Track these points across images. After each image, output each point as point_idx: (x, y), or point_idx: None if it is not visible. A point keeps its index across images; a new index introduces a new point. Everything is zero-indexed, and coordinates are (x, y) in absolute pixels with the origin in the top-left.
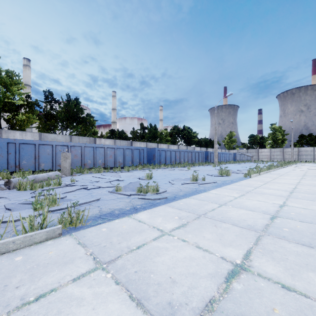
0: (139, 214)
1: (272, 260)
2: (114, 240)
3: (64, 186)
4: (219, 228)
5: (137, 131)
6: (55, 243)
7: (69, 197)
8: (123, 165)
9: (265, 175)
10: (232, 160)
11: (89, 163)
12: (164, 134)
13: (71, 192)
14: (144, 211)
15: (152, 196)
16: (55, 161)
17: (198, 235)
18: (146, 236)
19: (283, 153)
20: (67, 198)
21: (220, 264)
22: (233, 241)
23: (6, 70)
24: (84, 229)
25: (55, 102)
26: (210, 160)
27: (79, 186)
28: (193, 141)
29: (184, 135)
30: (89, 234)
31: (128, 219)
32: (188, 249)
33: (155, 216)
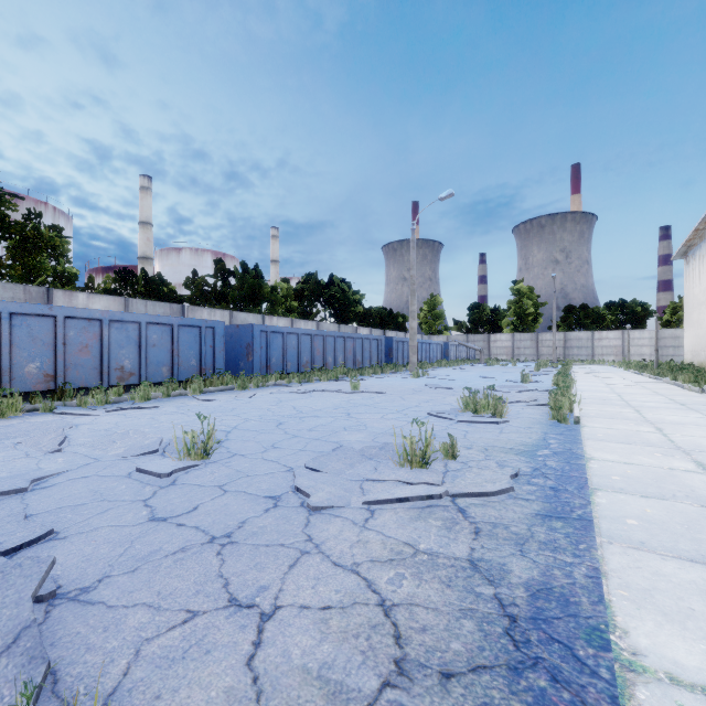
0: None
1: None
2: None
3: None
4: None
5: (204, 280)
6: None
7: None
8: (138, 378)
9: (588, 406)
10: (441, 358)
11: None
12: (281, 292)
13: None
14: None
15: None
16: None
17: None
18: None
19: (537, 343)
20: None
21: None
22: None
23: None
24: None
25: None
26: (397, 358)
27: None
28: (352, 314)
29: (332, 298)
30: None
31: None
32: None
33: None
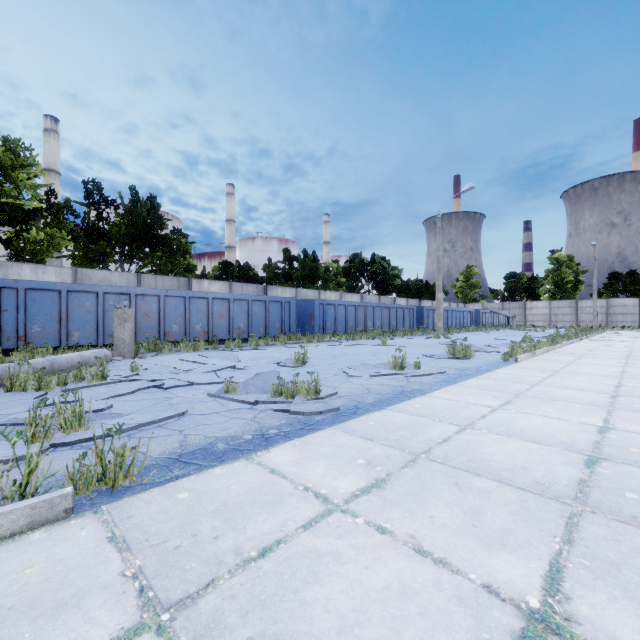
0: (273, 452)
1: (626, 598)
2: (203, 527)
3: (112, 382)
4: (468, 491)
5: (276, 265)
6: (49, 537)
7: (118, 408)
8: (247, 334)
9: (546, 355)
10: (472, 324)
11: (176, 331)
12: (332, 270)
13: (125, 396)
14: (286, 442)
15: (305, 406)
16: (102, 326)
17: (417, 514)
18: (287, 515)
19: (577, 310)
20: (114, 411)
21: (487, 611)
22: (508, 531)
23: (4, 137)
24: (134, 495)
25: (107, 205)
26: (427, 324)
27: (145, 381)
28: (392, 287)
29: (373, 273)
30: (144, 509)
31: (245, 465)
32: (395, 557)
33: (310, 456)
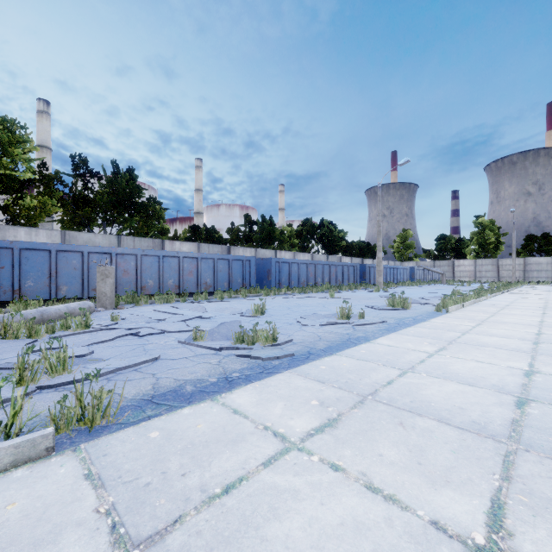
0: (235, 394)
1: None
2: (172, 465)
3: (95, 331)
4: (412, 430)
5: (238, 228)
6: (31, 474)
7: (99, 354)
8: (213, 288)
9: (473, 307)
10: (407, 279)
11: (151, 286)
12: (286, 233)
13: (106, 343)
14: (247, 385)
15: (264, 352)
16: (87, 281)
17: (367, 452)
18: (248, 453)
19: (498, 267)
20: (95, 356)
21: (436, 547)
22: (451, 468)
23: (2, 117)
24: (110, 434)
25: (92, 176)
26: (369, 279)
27: (123, 330)
28: (338, 247)
29: (322, 236)
30: (118, 447)
31: (210, 406)
32: (348, 493)
33: (269, 397)
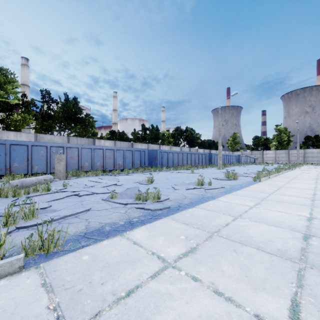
0: (135, 231)
1: None
2: (95, 277)
3: (53, 193)
4: (241, 255)
5: (138, 132)
6: (9, 283)
7: (54, 207)
8: (123, 167)
9: (275, 178)
10: (236, 162)
11: (87, 166)
12: (166, 135)
13: (59, 200)
14: (142, 226)
15: (152, 205)
16: (49, 163)
17: (214, 269)
18: (142, 269)
19: (289, 155)
20: (52, 208)
21: None
22: (266, 279)
23: (0, 68)
24: (59, 257)
25: (53, 102)
26: (214, 162)
27: (69, 192)
28: (196, 143)
29: (187, 136)
30: (63, 266)
31: (120, 239)
32: (203, 296)
33: (155, 234)
